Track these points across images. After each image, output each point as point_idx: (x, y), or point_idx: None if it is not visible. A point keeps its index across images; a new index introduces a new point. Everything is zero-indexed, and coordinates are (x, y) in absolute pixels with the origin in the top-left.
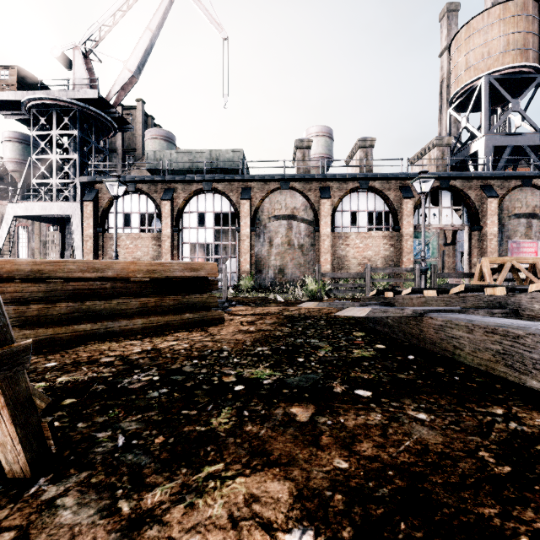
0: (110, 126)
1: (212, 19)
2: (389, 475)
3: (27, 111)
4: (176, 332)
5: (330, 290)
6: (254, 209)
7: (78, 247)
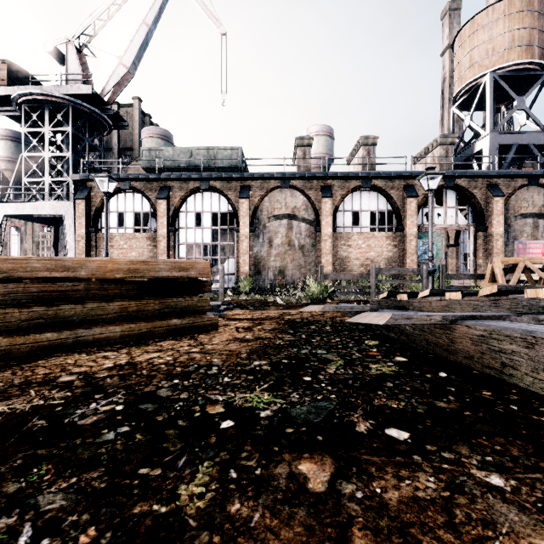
0: (105, 123)
1: (210, 14)
2: None
3: (18, 107)
4: (161, 341)
5: (333, 292)
6: (253, 208)
7: (71, 248)
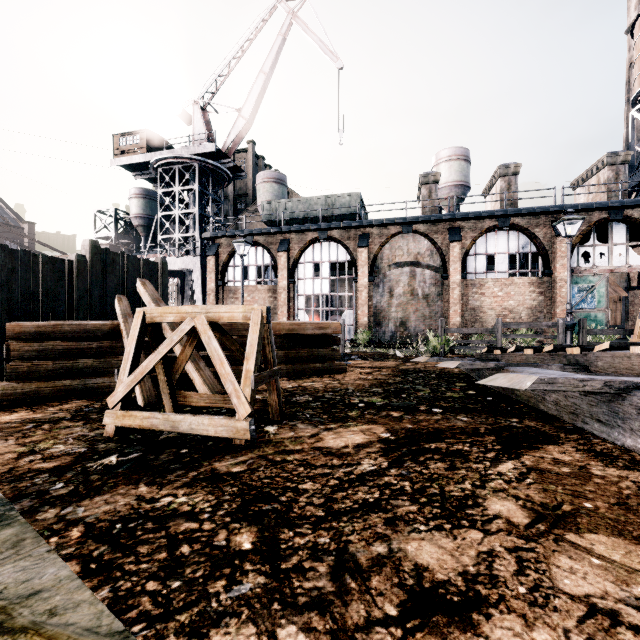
0: (226, 176)
1: (326, 50)
2: (429, 429)
3: (154, 171)
4: (311, 377)
5: (454, 346)
6: (372, 257)
7: (199, 300)
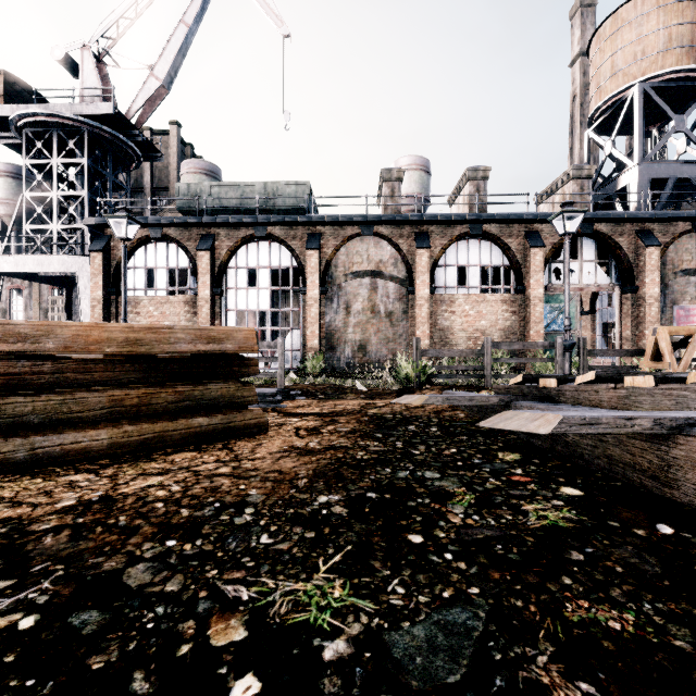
0: (132, 153)
1: (268, 10)
2: None
3: (18, 132)
4: (175, 453)
5: (433, 375)
6: (325, 263)
7: (87, 316)
